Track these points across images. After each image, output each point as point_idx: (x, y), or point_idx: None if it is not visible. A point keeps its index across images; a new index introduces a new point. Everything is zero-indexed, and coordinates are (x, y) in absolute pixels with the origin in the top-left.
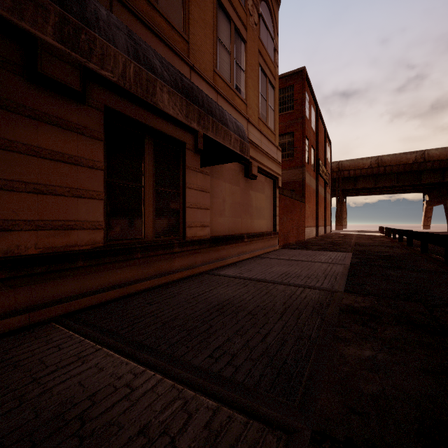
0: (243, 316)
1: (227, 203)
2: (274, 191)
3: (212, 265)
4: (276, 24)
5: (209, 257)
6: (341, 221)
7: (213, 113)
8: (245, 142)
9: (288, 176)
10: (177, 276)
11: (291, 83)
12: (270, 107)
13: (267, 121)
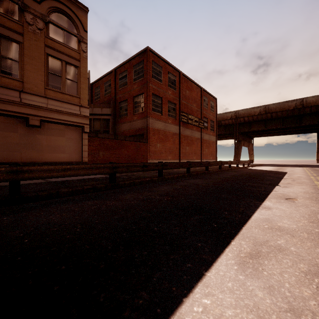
0: None
1: None
2: (82, 135)
3: None
4: (83, 24)
5: None
6: (238, 156)
7: None
8: None
9: (141, 124)
10: None
11: (142, 59)
12: (70, 80)
13: (62, 89)
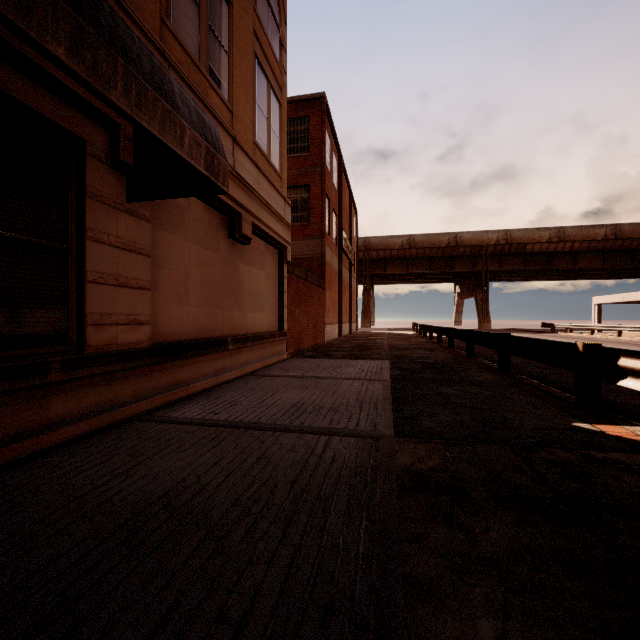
0: (192, 550)
1: (193, 280)
2: (279, 268)
3: (158, 400)
4: (284, 5)
5: (151, 385)
6: (369, 316)
7: (132, 56)
8: (219, 155)
9: (302, 248)
10: (58, 436)
11: (306, 113)
12: (274, 132)
13: (268, 153)
